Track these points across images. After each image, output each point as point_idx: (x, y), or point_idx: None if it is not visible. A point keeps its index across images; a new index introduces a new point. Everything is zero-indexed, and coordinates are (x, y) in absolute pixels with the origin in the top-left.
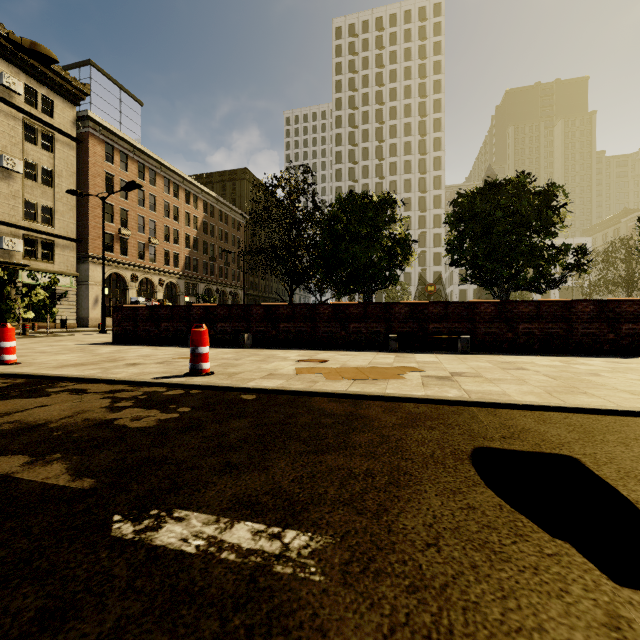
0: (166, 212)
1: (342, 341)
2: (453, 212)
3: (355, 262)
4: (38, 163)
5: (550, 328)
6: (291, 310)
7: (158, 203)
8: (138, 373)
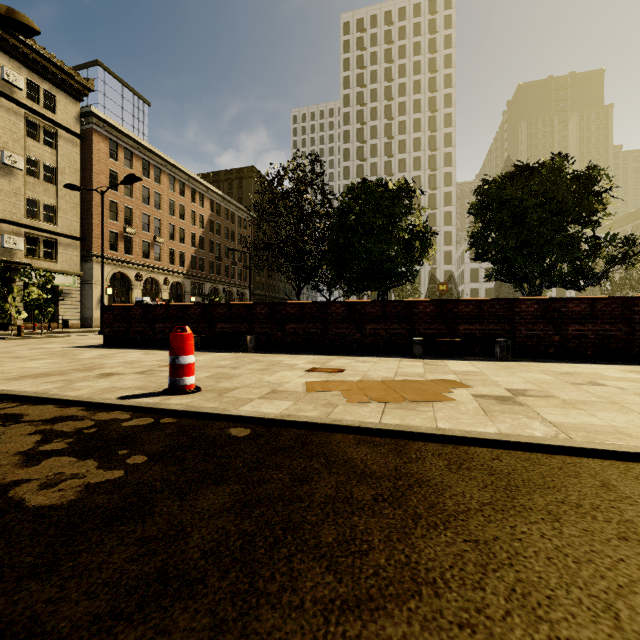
0: (171, 210)
1: (357, 344)
2: (478, 201)
3: (369, 257)
4: (40, 160)
5: (607, 330)
6: (299, 309)
7: (163, 201)
8: (105, 389)
